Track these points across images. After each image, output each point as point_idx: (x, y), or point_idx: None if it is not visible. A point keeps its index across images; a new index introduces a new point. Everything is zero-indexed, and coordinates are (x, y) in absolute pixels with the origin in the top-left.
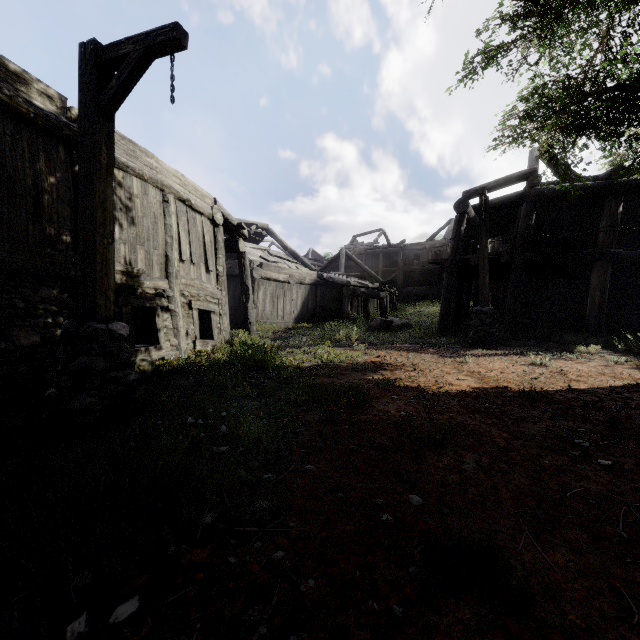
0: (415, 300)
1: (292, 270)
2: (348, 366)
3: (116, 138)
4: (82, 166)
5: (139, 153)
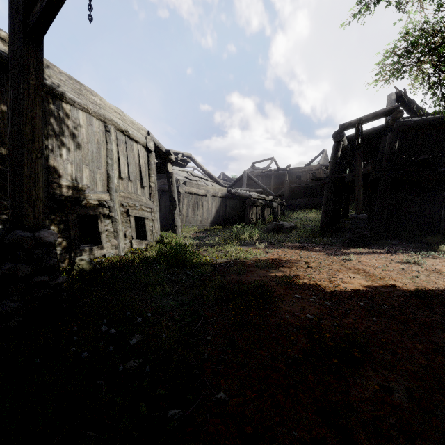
0: (298, 208)
1: (208, 186)
2: (253, 263)
3: (64, 78)
4: (11, 86)
5: (85, 91)
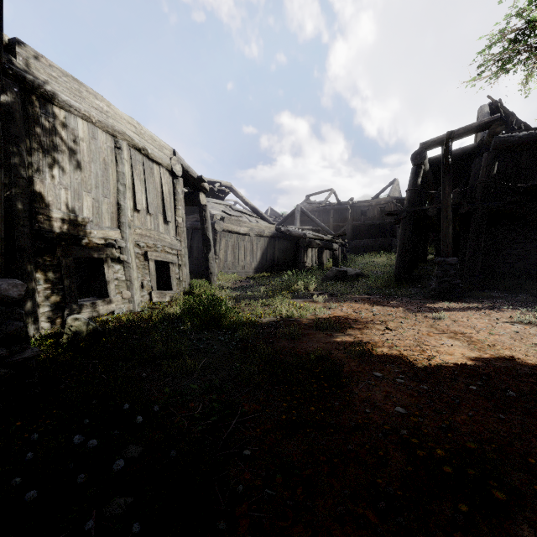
0: (363, 251)
1: (252, 223)
2: (310, 323)
3: (56, 73)
4: None
5: (86, 94)
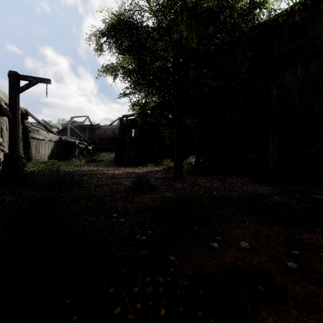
0: (104, 151)
1: (46, 134)
2: (86, 171)
3: None
4: (10, 107)
5: None
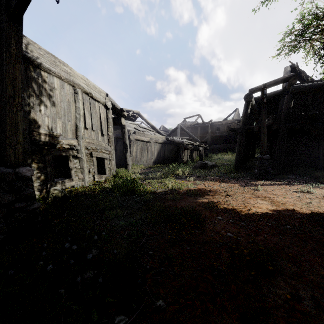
0: (217, 151)
1: (152, 135)
2: (185, 192)
3: (42, 52)
4: None
5: (58, 63)
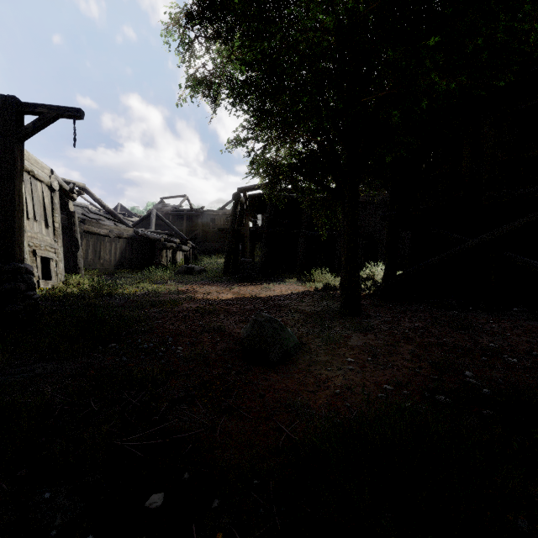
0: (211, 253)
1: (112, 226)
2: (166, 293)
3: None
4: (3, 169)
5: None
